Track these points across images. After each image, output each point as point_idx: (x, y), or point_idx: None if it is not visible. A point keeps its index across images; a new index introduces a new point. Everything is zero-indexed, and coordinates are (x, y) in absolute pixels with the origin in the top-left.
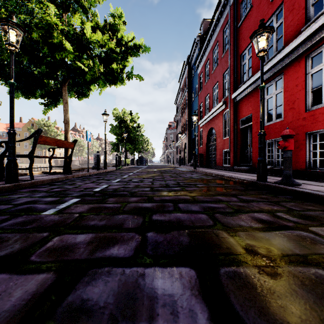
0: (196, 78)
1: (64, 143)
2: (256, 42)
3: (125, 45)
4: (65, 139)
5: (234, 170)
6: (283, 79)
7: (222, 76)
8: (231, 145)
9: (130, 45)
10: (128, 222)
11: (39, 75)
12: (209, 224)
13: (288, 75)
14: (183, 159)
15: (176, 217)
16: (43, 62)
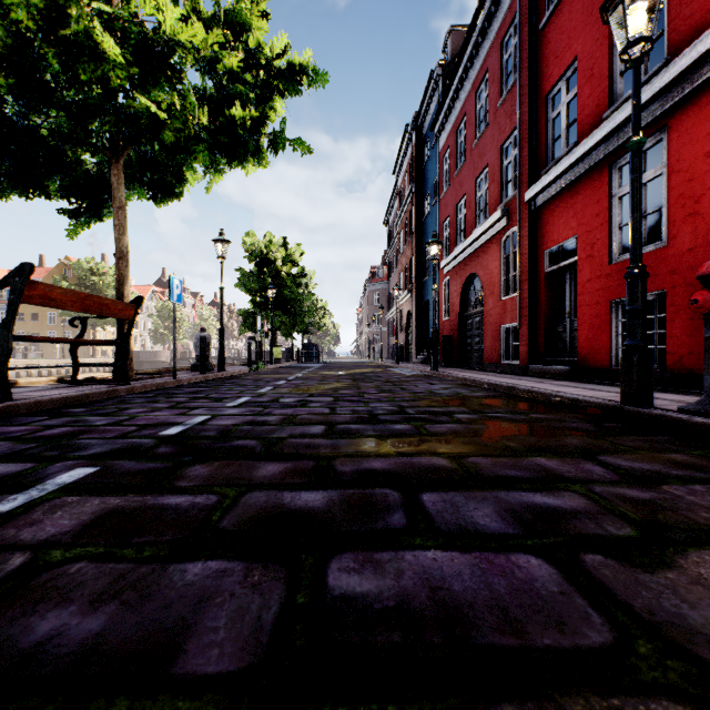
0: (435, 163)
1: (106, 303)
2: (623, 17)
3: (267, 67)
4: (117, 297)
5: (530, 375)
6: (665, 143)
7: (499, 151)
8: (523, 314)
9: (279, 66)
10: (213, 618)
11: (52, 138)
12: (598, 638)
13: (681, 129)
14: (404, 348)
15: (429, 576)
16: (54, 99)
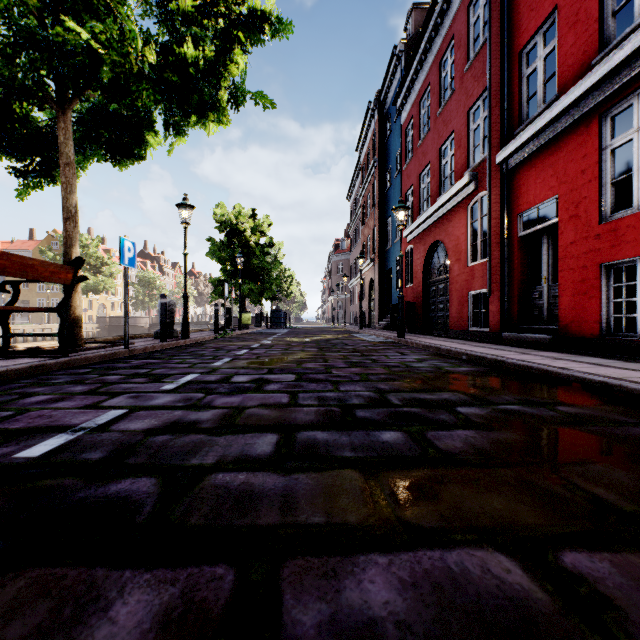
0: (397, 136)
1: (31, 264)
2: None
3: (227, 15)
4: (64, 261)
5: (503, 343)
6: None
7: (466, 116)
8: (493, 280)
9: (239, 10)
10: None
11: None
12: None
13: None
14: (366, 314)
15: None
16: None
